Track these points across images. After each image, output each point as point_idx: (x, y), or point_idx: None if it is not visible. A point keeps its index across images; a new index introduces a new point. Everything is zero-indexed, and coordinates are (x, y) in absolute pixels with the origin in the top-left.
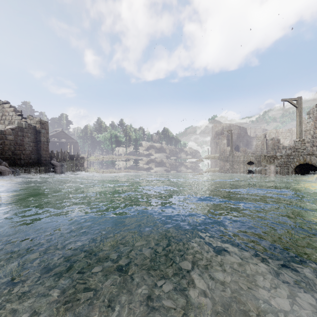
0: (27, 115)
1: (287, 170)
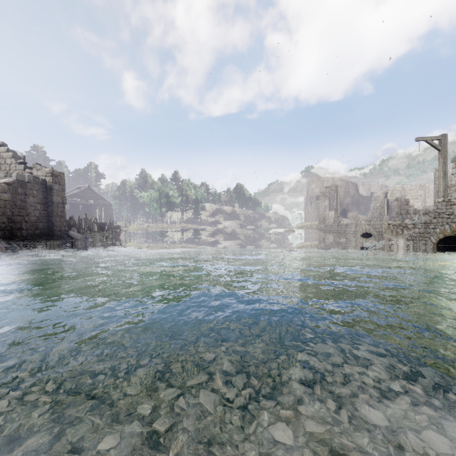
0: (32, 163)
1: (424, 246)
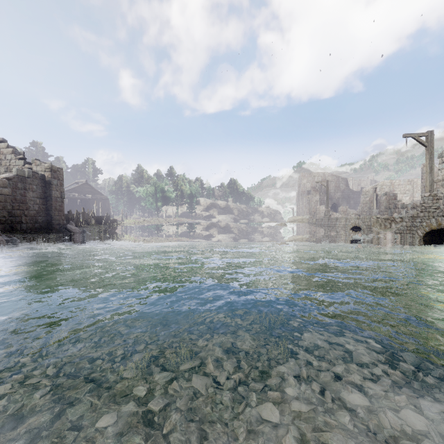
0: (32, 158)
1: (411, 239)
